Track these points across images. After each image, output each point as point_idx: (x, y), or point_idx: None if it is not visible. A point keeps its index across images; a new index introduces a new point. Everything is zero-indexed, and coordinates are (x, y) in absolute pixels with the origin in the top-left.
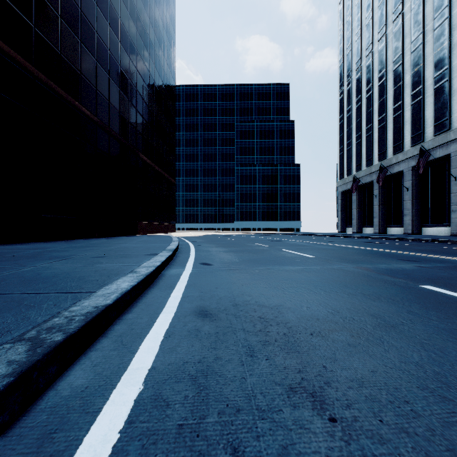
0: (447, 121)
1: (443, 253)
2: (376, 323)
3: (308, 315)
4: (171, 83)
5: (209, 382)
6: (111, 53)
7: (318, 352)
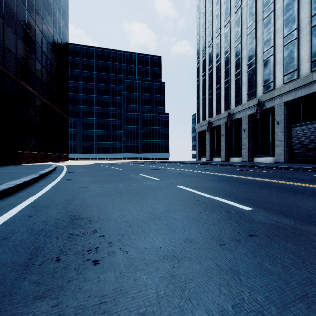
0: (272, 83)
1: None
2: None
3: None
4: (64, 29)
5: None
6: None
7: None
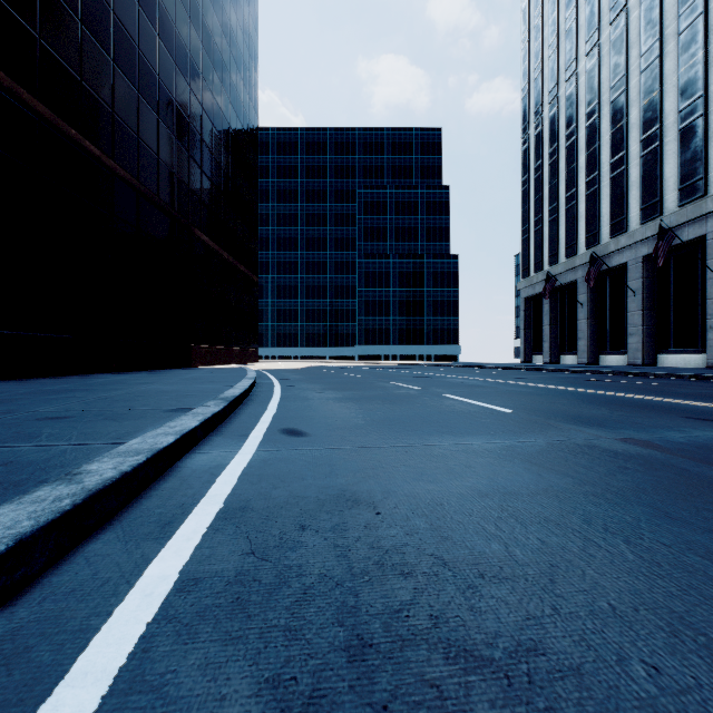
0: (701, 181)
1: None
2: None
3: None
4: (252, 118)
5: None
6: (141, 53)
7: None
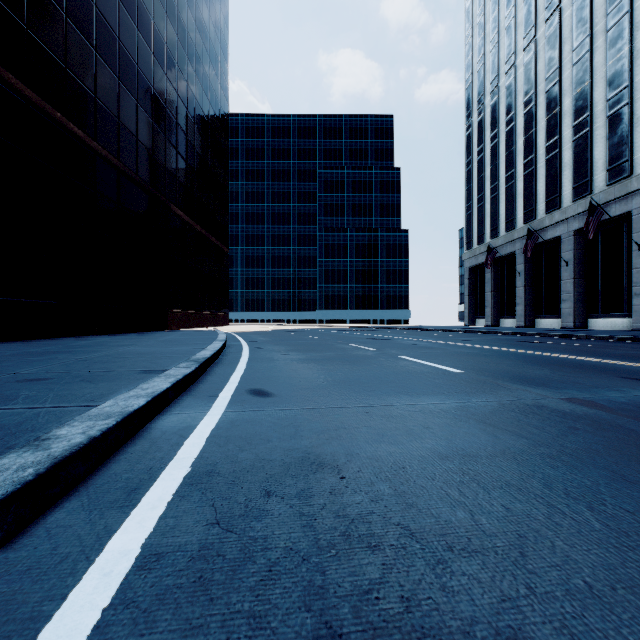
0: (627, 162)
1: None
2: None
3: None
4: (223, 105)
5: None
6: (121, 44)
7: None
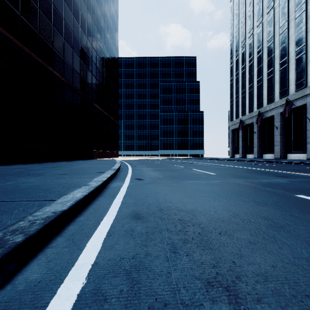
0: (304, 81)
1: (304, 171)
2: (268, 224)
3: (216, 217)
4: (116, 56)
5: (141, 276)
6: (74, 34)
7: (227, 249)
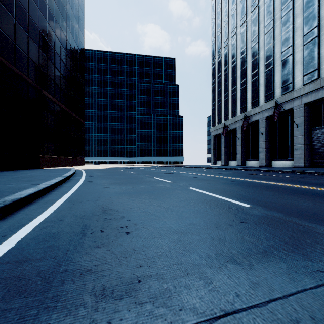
0: (291, 83)
1: None
2: None
3: None
4: (80, 37)
5: None
6: None
7: None
